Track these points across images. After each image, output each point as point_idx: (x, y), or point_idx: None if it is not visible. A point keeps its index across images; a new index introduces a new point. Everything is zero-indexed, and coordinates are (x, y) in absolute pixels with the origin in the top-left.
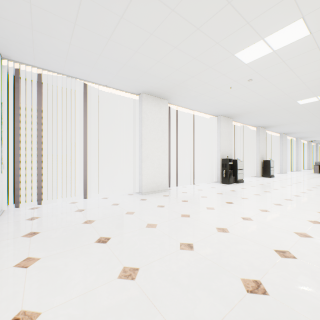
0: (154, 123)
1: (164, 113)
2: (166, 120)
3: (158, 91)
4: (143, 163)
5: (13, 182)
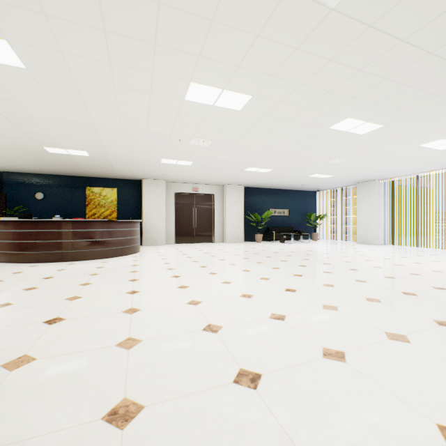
0: None
1: None
2: None
3: None
4: None
5: (392, 234)
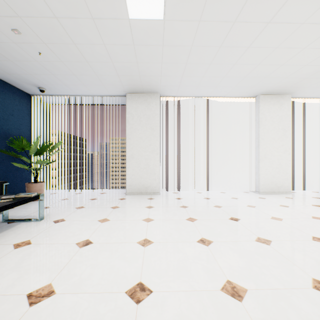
0: (273, 122)
1: (285, 110)
2: (289, 117)
3: (278, 89)
4: (260, 163)
5: (162, 174)
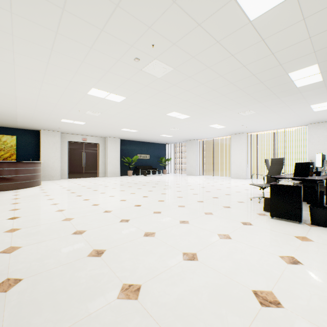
0: (237, 146)
1: (243, 140)
2: (244, 143)
3: (233, 133)
4: (231, 165)
5: (203, 169)
